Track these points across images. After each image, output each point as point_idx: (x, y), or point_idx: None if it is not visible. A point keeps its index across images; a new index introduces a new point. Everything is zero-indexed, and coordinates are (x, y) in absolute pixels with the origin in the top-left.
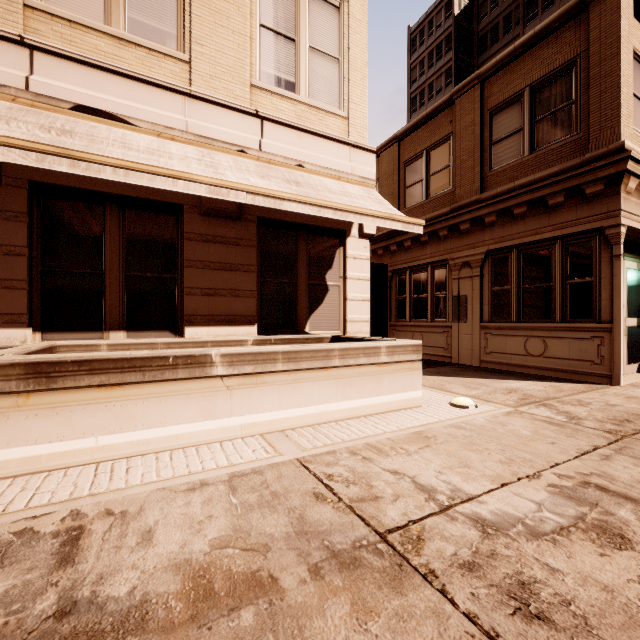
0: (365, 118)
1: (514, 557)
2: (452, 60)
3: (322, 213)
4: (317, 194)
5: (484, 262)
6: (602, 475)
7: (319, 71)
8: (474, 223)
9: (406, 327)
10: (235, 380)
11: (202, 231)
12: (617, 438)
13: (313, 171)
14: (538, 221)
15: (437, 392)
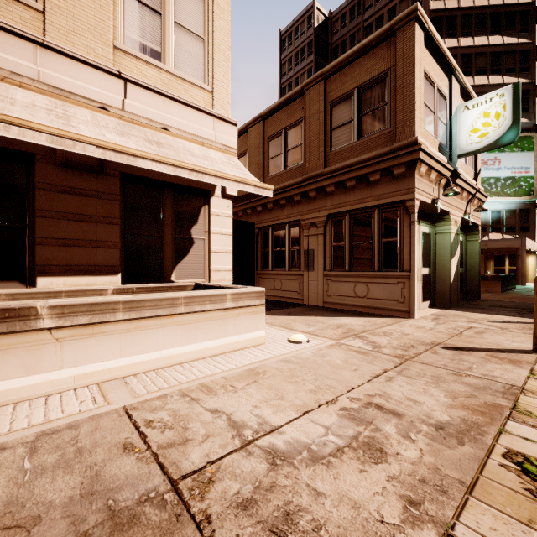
0: (228, 94)
1: (290, 486)
2: (313, 62)
3: (178, 172)
4: (177, 155)
5: (326, 223)
6: (383, 395)
7: (185, 46)
8: (319, 191)
9: (269, 275)
10: (67, 332)
11: (58, 182)
12: (402, 361)
13: (177, 135)
14: (363, 193)
15: (282, 330)
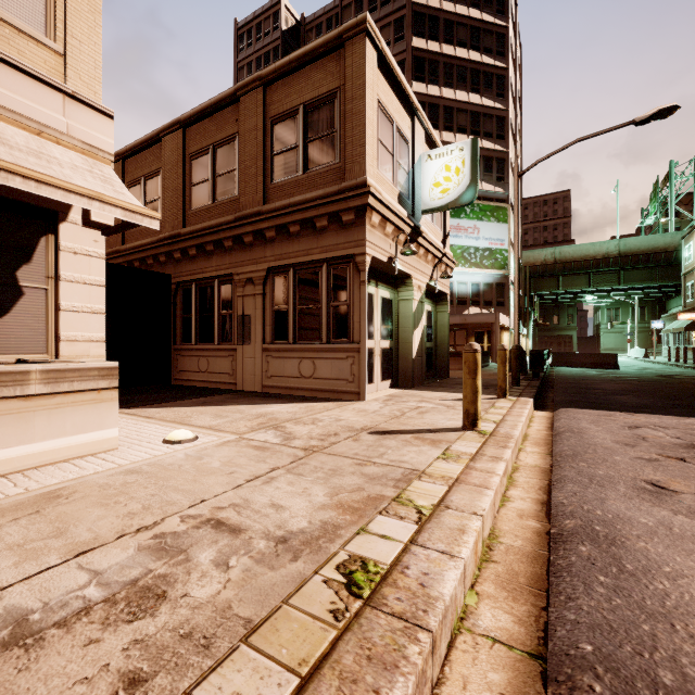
0: (98, 67)
1: None
2: None
3: None
4: None
5: (267, 280)
6: (240, 505)
7: None
8: (257, 236)
9: (192, 351)
10: None
11: None
12: (306, 455)
13: None
14: (309, 242)
15: (169, 427)
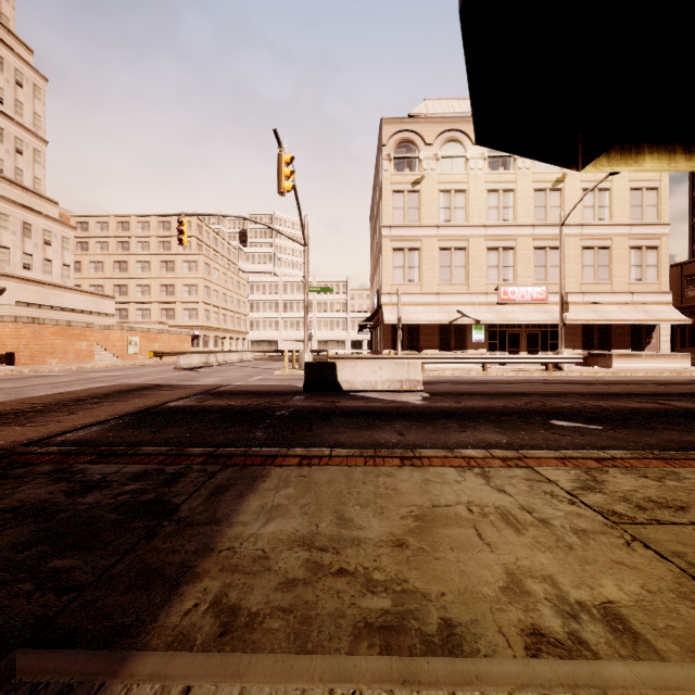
0: (667, 281)
1: None
2: None
3: (658, 323)
4: (654, 315)
5: None
6: None
7: (649, 272)
8: None
9: (686, 351)
10: (646, 358)
11: (615, 326)
12: None
13: (648, 304)
14: None
15: None
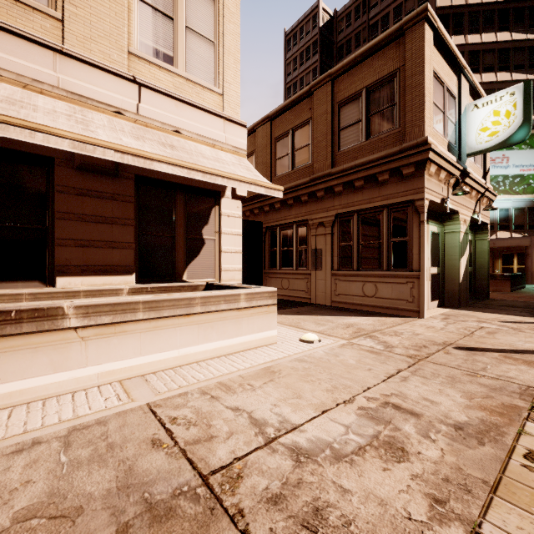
0: (238, 97)
1: (316, 483)
2: (318, 62)
3: (192, 175)
4: (190, 158)
5: (334, 223)
6: (399, 395)
7: (196, 50)
8: (327, 191)
9: (276, 274)
10: (91, 331)
11: (76, 185)
12: (415, 361)
13: (189, 137)
14: (371, 193)
15: (292, 329)
